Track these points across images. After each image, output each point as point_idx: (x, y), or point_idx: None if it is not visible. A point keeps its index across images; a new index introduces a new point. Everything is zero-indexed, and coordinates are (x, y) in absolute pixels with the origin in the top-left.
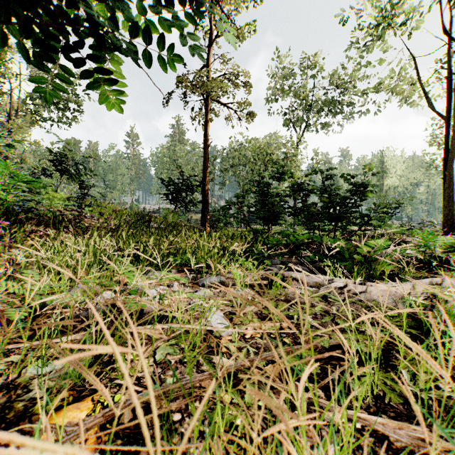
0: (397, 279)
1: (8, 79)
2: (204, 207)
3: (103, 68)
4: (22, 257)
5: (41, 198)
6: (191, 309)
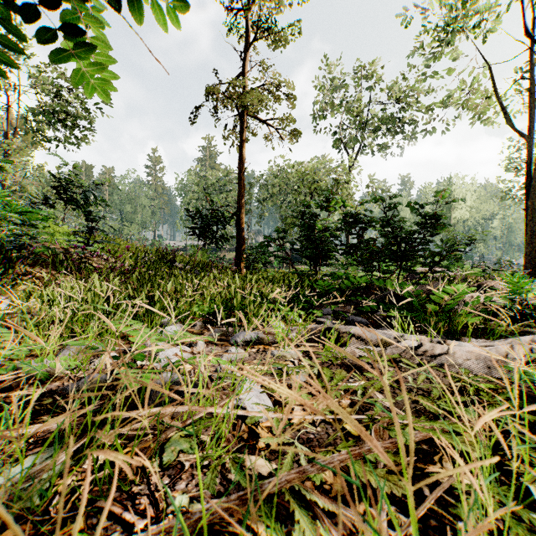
0: (518, 348)
1: (5, 91)
2: (239, 244)
3: (80, 32)
4: (8, 306)
5: (36, 232)
6: (218, 378)
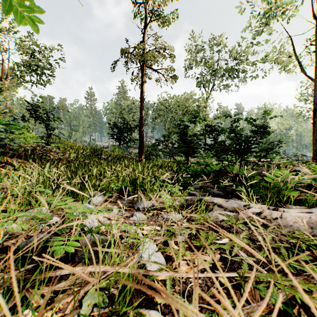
0: None
1: None
2: (140, 144)
3: None
4: None
5: (14, 137)
6: (126, 236)
